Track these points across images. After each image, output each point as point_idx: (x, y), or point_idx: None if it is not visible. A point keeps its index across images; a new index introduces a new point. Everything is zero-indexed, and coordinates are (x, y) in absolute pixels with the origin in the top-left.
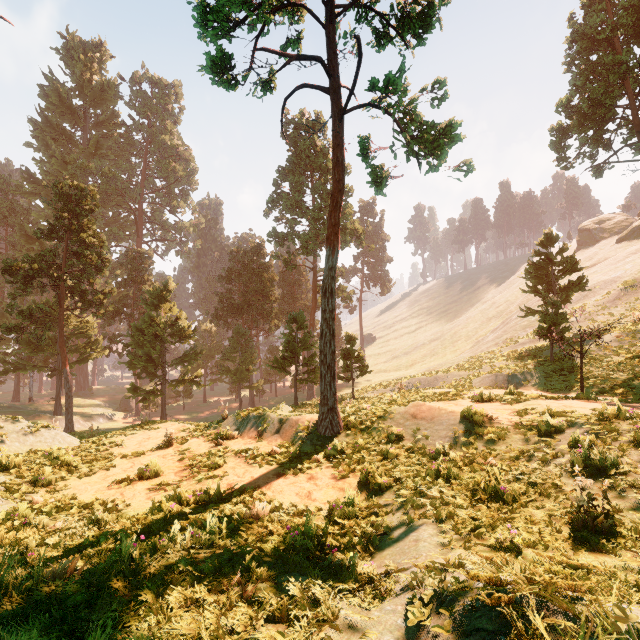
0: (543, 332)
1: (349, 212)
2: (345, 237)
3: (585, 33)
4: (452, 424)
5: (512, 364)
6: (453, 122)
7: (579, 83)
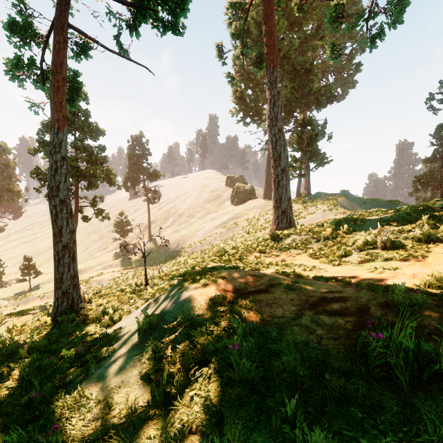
0: (122, 250)
1: (14, 180)
2: (13, 196)
3: (132, 152)
4: (108, 279)
5: (113, 261)
6: (108, 213)
7: (131, 169)
